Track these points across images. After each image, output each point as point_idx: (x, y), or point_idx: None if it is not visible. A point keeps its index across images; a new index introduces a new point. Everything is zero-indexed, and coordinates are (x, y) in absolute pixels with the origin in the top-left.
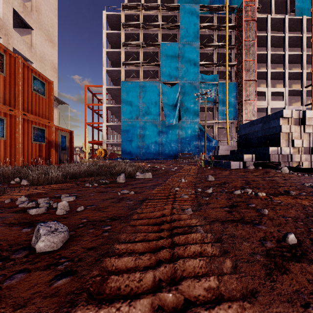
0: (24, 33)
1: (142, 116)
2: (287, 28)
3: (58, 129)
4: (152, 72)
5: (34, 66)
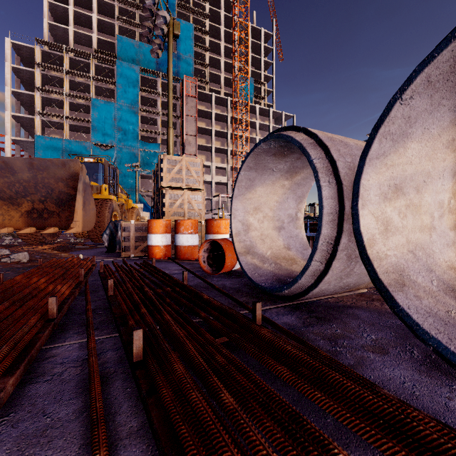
0: None
1: None
2: (229, 109)
3: None
4: (83, 128)
5: None
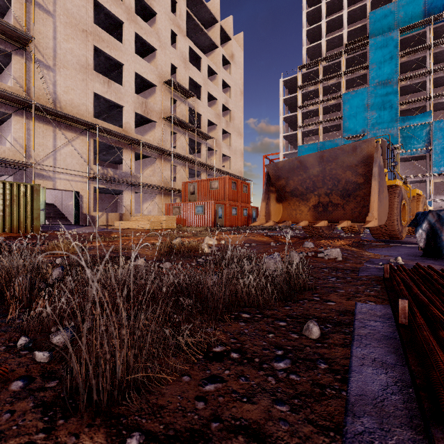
0: (225, 137)
1: None
2: None
3: (252, 207)
4: (334, 126)
5: (231, 159)
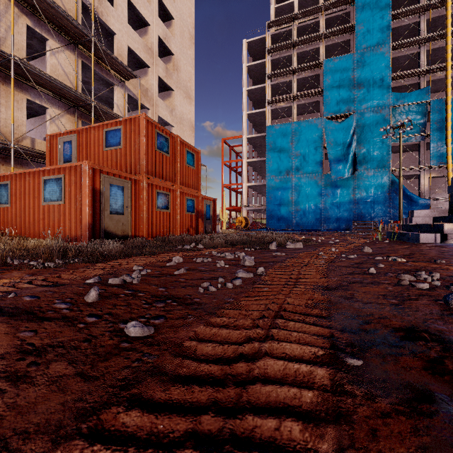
0: (165, 97)
1: (295, 170)
2: None
3: (204, 198)
4: (310, 105)
5: (174, 130)
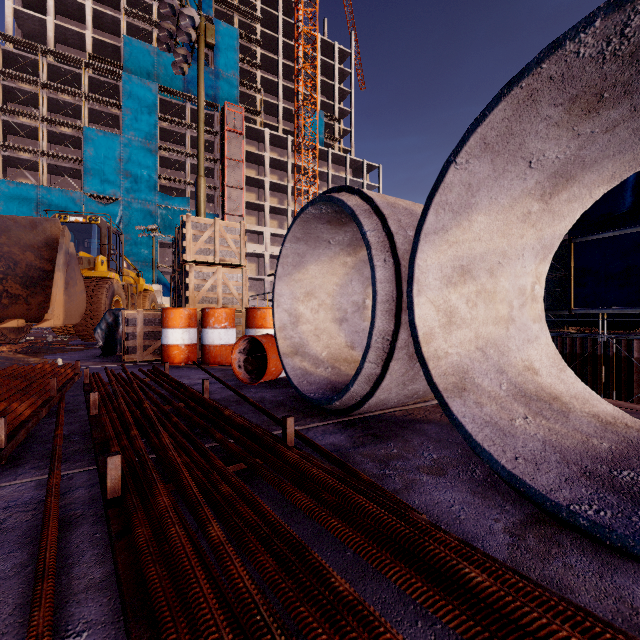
0: None
1: None
2: (290, 153)
3: None
4: (70, 170)
5: None
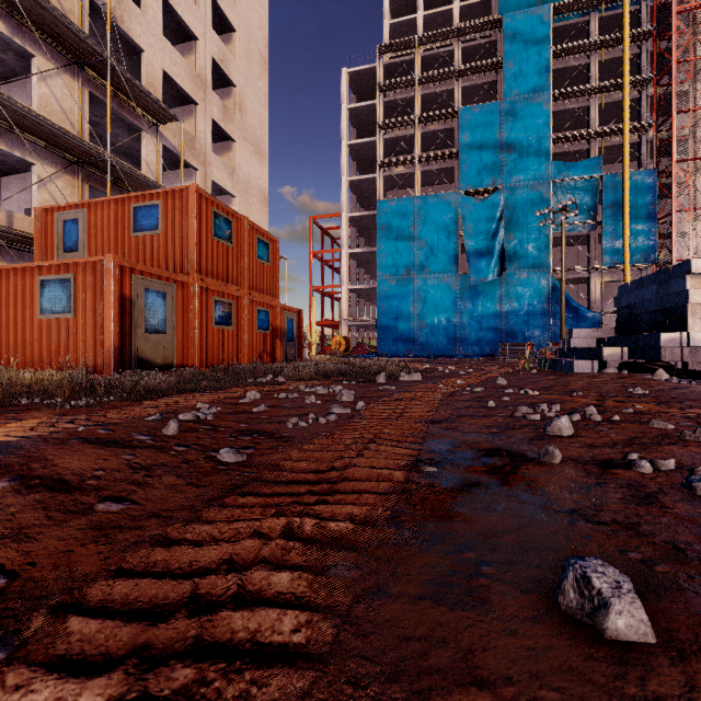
0: (222, 150)
1: (419, 267)
2: None
3: (284, 309)
4: (440, 173)
5: (237, 202)
